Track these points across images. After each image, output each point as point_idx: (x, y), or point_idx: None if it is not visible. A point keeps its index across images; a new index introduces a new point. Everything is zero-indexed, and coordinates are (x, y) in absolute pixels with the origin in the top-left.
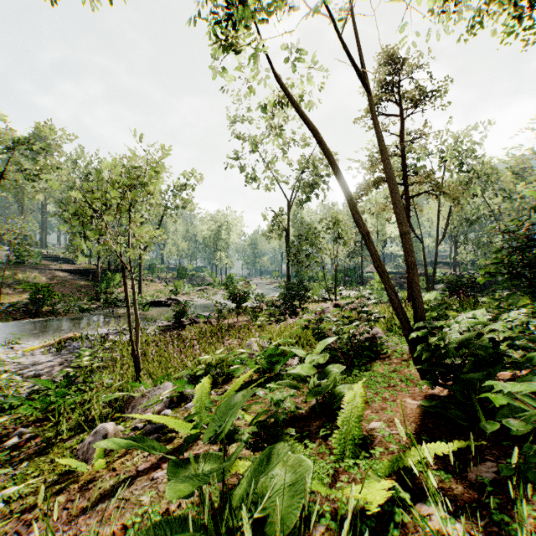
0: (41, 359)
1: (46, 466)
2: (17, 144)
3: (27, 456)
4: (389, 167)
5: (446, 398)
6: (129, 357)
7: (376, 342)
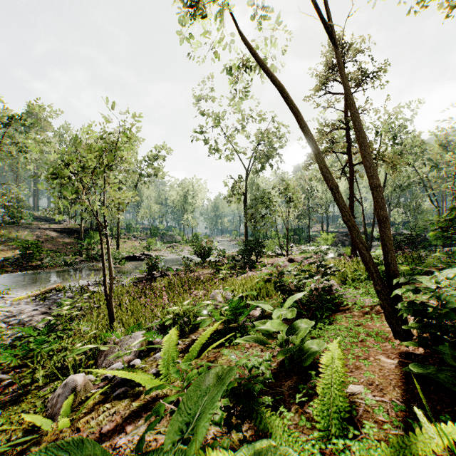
0: (27, 308)
1: (17, 418)
2: (10, 119)
3: (2, 404)
4: (357, 121)
5: (424, 357)
6: (105, 306)
7: (333, 295)
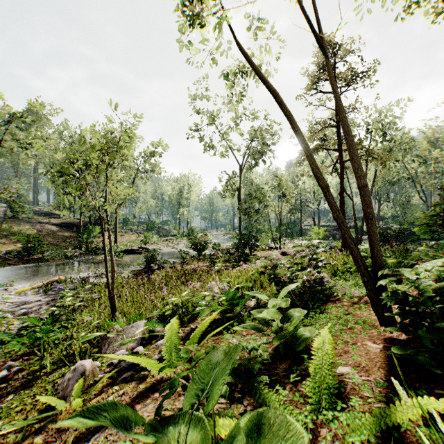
0: (31, 299)
1: (29, 400)
2: (12, 117)
3: (13, 389)
4: (346, 125)
5: (407, 342)
6: (106, 297)
7: (324, 286)
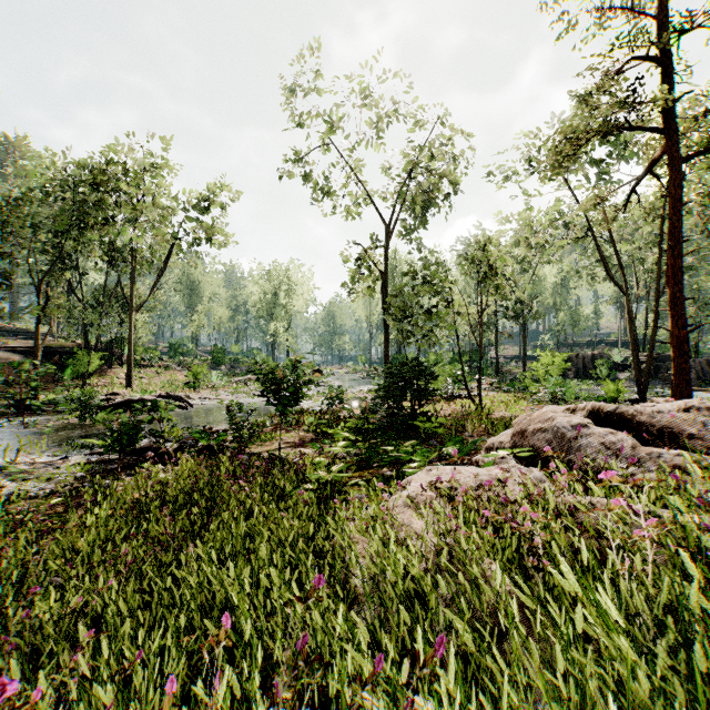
0: None
1: None
2: None
3: None
4: None
5: None
6: None
7: None
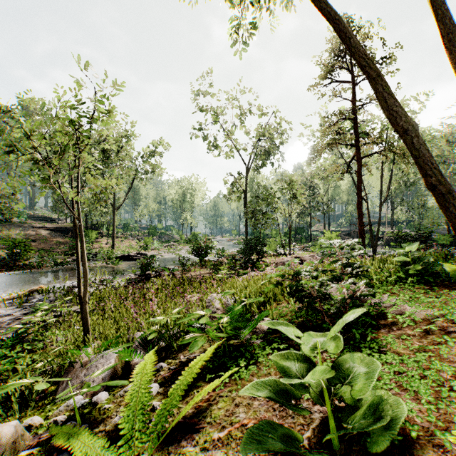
0: (0, 313)
1: None
2: None
3: None
4: (447, 17)
5: None
6: None
7: (363, 302)
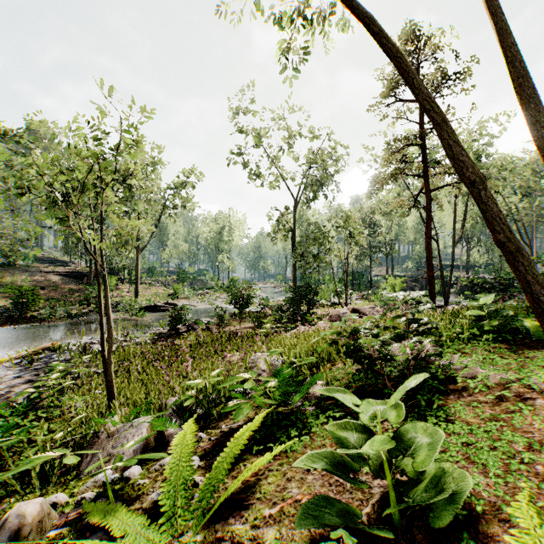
0: (7, 375)
1: None
2: None
3: None
4: (517, 59)
5: None
6: None
7: (430, 363)
